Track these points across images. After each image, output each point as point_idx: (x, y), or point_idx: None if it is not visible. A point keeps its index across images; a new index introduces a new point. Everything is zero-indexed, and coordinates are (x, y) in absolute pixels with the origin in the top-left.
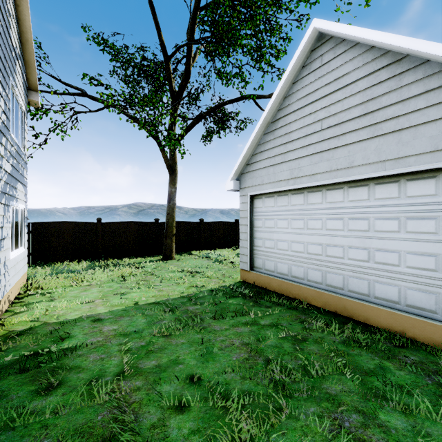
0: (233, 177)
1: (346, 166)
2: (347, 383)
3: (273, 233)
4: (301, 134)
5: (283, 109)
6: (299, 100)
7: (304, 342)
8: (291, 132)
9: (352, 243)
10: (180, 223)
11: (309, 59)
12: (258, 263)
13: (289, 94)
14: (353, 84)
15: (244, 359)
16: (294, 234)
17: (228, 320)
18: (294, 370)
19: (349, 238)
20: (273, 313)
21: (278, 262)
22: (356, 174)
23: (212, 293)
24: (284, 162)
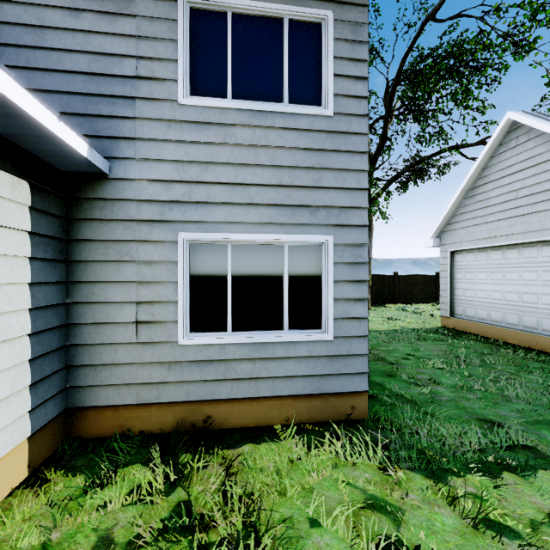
0: (433, 236)
1: (538, 229)
2: (510, 367)
3: (473, 284)
4: (499, 200)
5: (482, 178)
6: (497, 172)
7: (488, 355)
8: (490, 199)
9: (545, 291)
10: (373, 276)
11: (505, 138)
12: (458, 310)
13: (487, 166)
14: (544, 163)
15: (441, 354)
16: (493, 284)
17: (429, 342)
18: (473, 358)
19: (542, 287)
20: (468, 343)
21: (478, 309)
22: (546, 235)
23: (414, 330)
24: (483, 223)
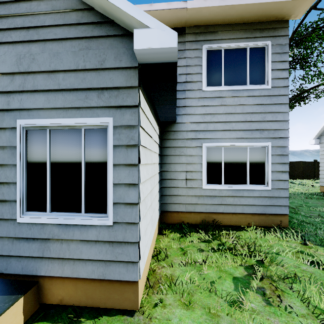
0: (314, 138)
1: None
2: None
3: None
4: None
5: None
6: None
7: None
8: None
9: None
10: None
11: None
12: None
13: None
14: None
15: (323, 205)
16: None
17: (314, 199)
18: None
19: None
20: None
21: None
22: None
23: (302, 193)
24: None
